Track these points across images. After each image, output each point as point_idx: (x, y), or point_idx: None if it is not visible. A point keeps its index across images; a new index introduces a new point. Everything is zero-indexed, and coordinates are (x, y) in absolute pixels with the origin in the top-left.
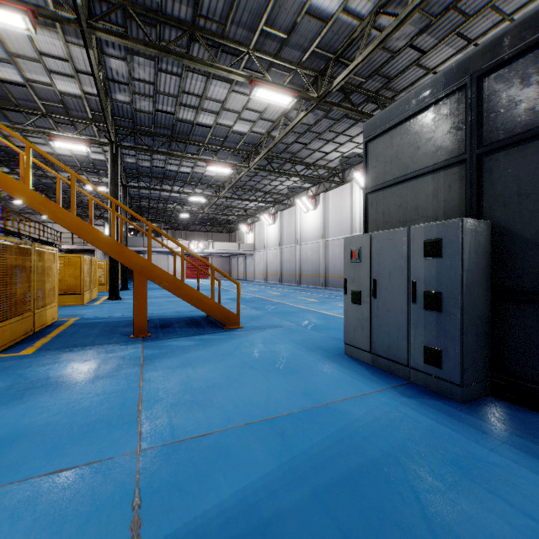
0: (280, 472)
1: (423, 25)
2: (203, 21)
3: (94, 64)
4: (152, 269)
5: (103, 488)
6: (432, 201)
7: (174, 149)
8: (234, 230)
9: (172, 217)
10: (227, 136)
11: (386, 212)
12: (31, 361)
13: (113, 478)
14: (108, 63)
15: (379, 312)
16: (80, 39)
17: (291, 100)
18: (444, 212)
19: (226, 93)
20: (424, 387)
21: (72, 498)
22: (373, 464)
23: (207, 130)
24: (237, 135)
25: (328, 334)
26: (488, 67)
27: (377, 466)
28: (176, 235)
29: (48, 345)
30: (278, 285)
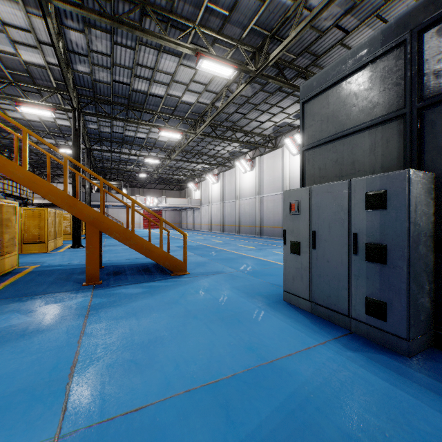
0: None
1: (348, 7)
2: None
3: (53, 33)
4: (104, 220)
5: None
6: (369, 156)
7: (131, 117)
8: (184, 188)
9: (131, 177)
10: (177, 105)
11: (322, 168)
12: None
13: None
14: (68, 35)
15: (318, 262)
16: (40, 10)
17: (233, 72)
18: (381, 166)
19: (175, 67)
20: (365, 338)
21: None
22: None
23: (159, 100)
24: (185, 105)
25: (266, 280)
26: (429, 21)
27: None
28: (135, 192)
29: None
30: (221, 234)
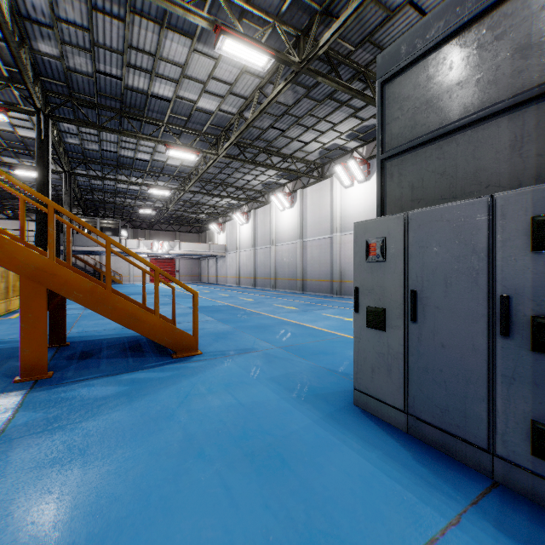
0: None
1: None
2: None
3: None
4: (55, 272)
5: None
6: (509, 159)
7: (127, 128)
8: (204, 230)
9: (133, 214)
10: (191, 114)
11: (416, 185)
12: None
13: None
14: None
15: (423, 345)
16: None
17: (268, 60)
18: (535, 175)
19: (186, 54)
20: (529, 500)
21: None
22: None
23: (166, 105)
24: (202, 113)
25: (320, 363)
26: None
27: None
28: (138, 234)
29: None
30: (251, 290)
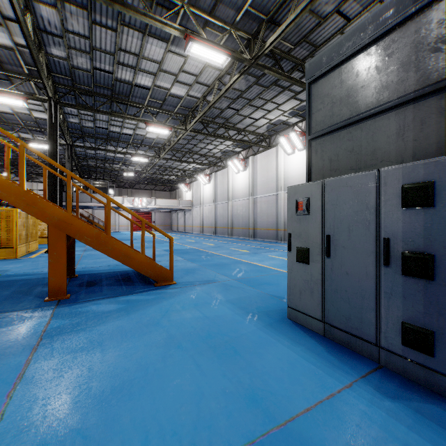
0: None
1: None
2: None
3: (16, 3)
4: (72, 222)
5: None
6: (396, 142)
7: (115, 110)
8: (174, 189)
9: (118, 177)
10: (165, 98)
11: (333, 159)
12: None
13: None
14: (37, 11)
15: (334, 274)
16: None
17: (226, 59)
18: (413, 154)
19: (162, 54)
20: (401, 376)
21: None
22: None
23: (146, 92)
24: (174, 98)
25: (264, 291)
26: None
27: None
28: (122, 192)
29: None
30: (212, 237)
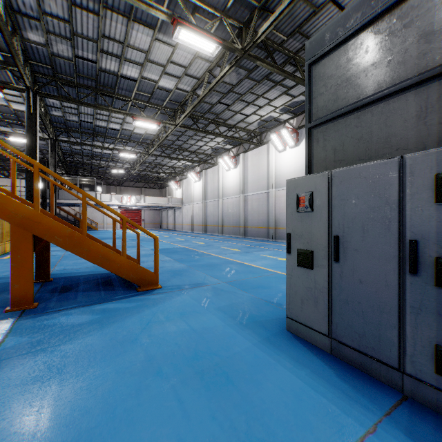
0: None
1: None
2: None
3: None
4: (40, 220)
5: None
6: (415, 126)
7: (101, 103)
8: (164, 186)
9: (106, 173)
10: (153, 91)
11: (338, 149)
12: None
13: None
14: None
15: (344, 281)
16: None
17: (216, 47)
18: (437, 140)
19: (149, 42)
20: (433, 411)
21: None
22: None
23: (133, 84)
24: (163, 91)
25: (258, 295)
26: None
27: None
28: (111, 190)
29: None
30: (203, 235)
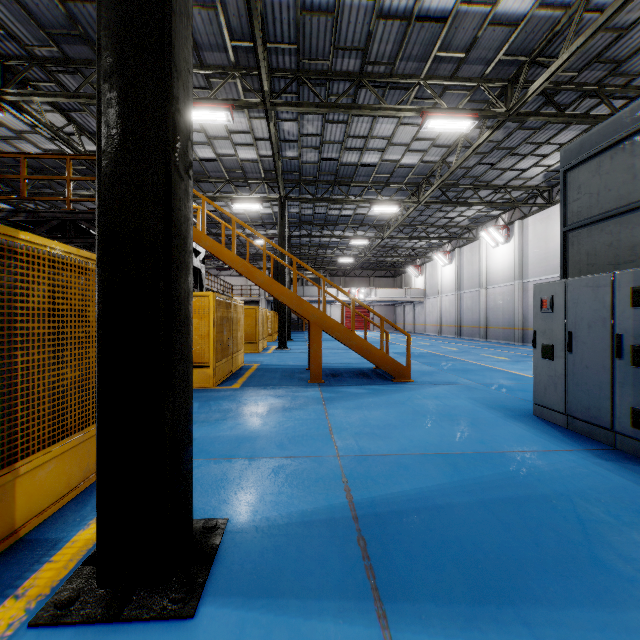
0: (451, 485)
1: None
2: (371, 66)
3: (273, 133)
4: (326, 320)
5: (320, 470)
6: None
7: (337, 193)
8: (400, 273)
9: (330, 263)
10: (394, 171)
11: (590, 253)
12: (241, 393)
13: (325, 466)
14: (281, 127)
15: (575, 368)
16: (260, 112)
17: (471, 123)
18: None
19: (393, 128)
20: (631, 455)
21: (304, 471)
22: (542, 496)
23: (371, 169)
24: (404, 168)
25: (515, 395)
26: None
27: (546, 498)
28: (334, 282)
29: (247, 383)
30: (455, 340)
